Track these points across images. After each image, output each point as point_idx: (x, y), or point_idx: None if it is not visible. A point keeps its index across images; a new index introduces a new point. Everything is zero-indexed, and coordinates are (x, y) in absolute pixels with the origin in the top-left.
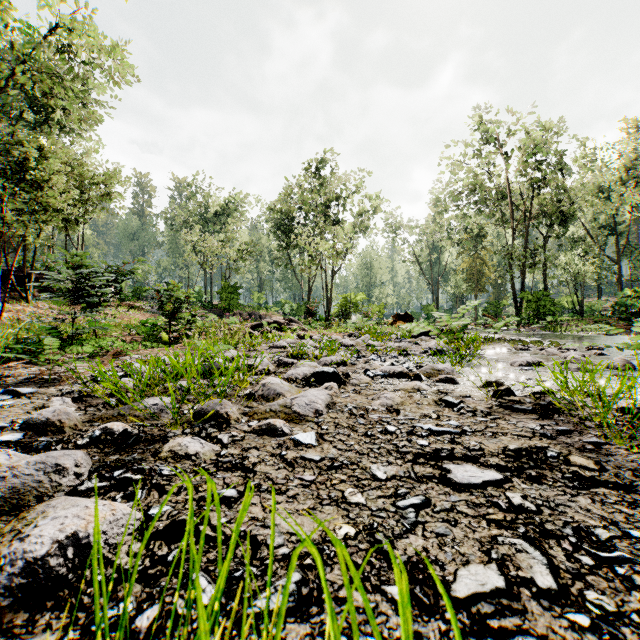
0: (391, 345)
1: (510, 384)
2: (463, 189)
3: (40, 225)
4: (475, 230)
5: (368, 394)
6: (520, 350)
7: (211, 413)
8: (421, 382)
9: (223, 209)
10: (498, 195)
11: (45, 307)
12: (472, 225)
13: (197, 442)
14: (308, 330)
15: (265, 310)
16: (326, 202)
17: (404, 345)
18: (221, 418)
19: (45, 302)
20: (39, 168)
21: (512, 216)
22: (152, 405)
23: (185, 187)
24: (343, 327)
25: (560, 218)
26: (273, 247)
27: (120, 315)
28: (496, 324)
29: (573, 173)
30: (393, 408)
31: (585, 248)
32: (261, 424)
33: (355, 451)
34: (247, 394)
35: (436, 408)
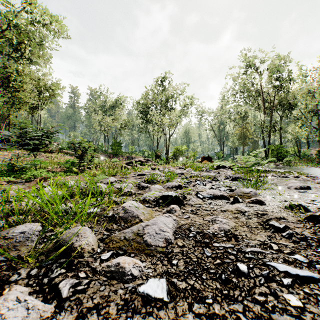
0: (205, 174)
1: (305, 205)
2: (237, 91)
3: (18, 110)
4: (243, 113)
5: (203, 215)
6: (282, 177)
7: (62, 249)
8: (239, 203)
9: (114, 103)
10: (255, 95)
11: (20, 153)
12: (241, 111)
13: (21, 307)
14: (157, 165)
15: (135, 155)
16: (166, 99)
17: (213, 174)
18: (74, 252)
19: (20, 150)
20: (16, 80)
21: (263, 105)
22: (20, 233)
23: (94, 92)
24: (175, 163)
25: (288, 106)
26: (139, 123)
27: (59, 157)
28: (263, 162)
29: (296, 82)
30: (230, 233)
31: (301, 122)
32: (110, 264)
33: (217, 318)
34: (109, 217)
35: (266, 233)
